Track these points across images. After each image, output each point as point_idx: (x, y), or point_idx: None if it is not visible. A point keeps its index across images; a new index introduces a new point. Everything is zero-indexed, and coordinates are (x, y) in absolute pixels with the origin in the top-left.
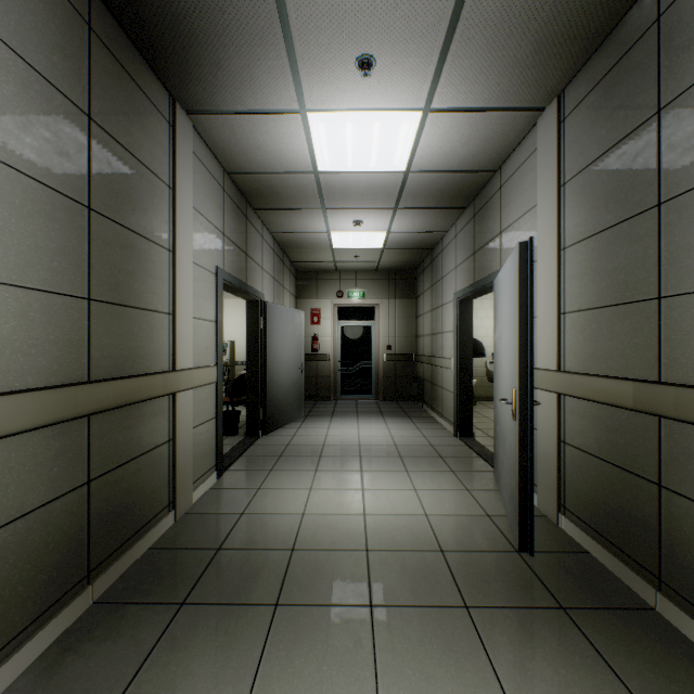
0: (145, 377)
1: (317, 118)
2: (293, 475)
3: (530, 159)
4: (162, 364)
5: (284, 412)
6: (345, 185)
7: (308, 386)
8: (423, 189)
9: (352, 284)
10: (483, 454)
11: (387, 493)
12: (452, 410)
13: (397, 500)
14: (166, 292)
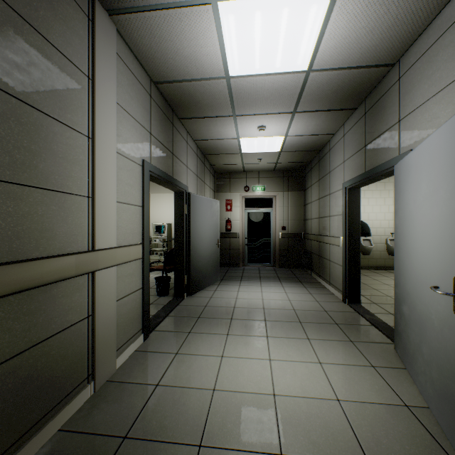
0: (51, 259)
1: (227, 9)
2: (207, 339)
3: (444, 36)
4: (78, 245)
5: (204, 278)
6: (252, 90)
7: (223, 256)
8: (320, 90)
9: (256, 181)
10: (375, 323)
11: (294, 367)
12: (340, 280)
13: (304, 376)
14: (84, 176)
